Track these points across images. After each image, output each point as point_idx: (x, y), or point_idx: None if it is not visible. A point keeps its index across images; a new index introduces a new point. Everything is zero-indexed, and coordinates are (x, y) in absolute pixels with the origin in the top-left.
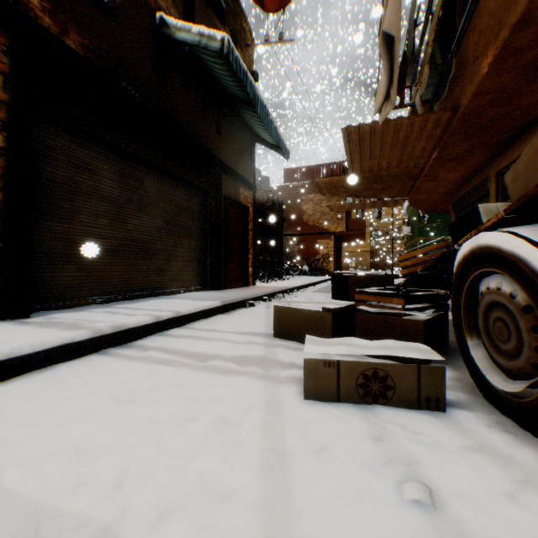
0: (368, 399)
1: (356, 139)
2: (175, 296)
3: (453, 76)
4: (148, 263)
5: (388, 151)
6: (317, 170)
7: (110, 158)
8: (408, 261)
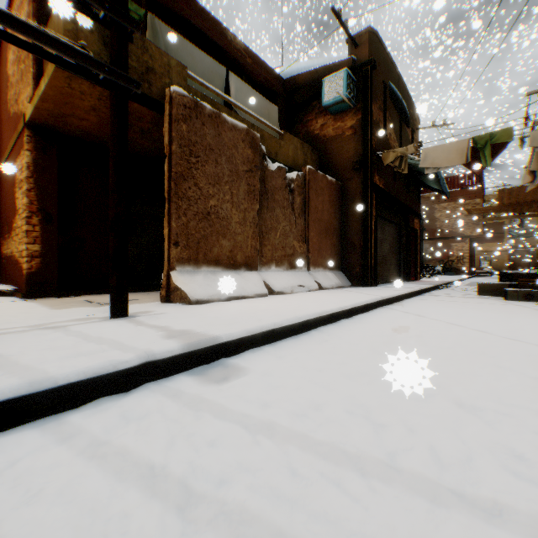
0: (525, 300)
1: (506, 192)
2: None
3: None
4: (386, 267)
5: (531, 194)
6: (450, 181)
7: (379, 222)
8: None
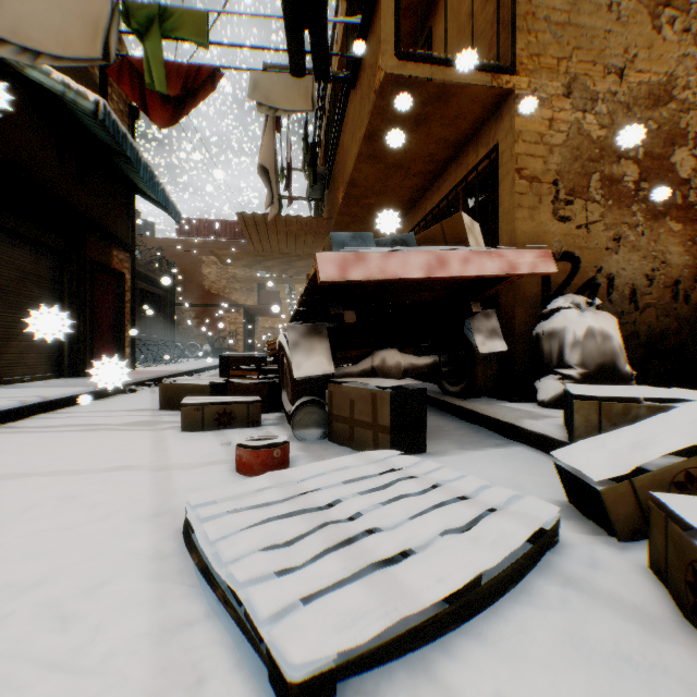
0: (221, 427)
1: (252, 223)
2: (21, 385)
3: (331, 189)
4: None
5: (285, 238)
6: (222, 226)
7: None
8: (272, 346)
